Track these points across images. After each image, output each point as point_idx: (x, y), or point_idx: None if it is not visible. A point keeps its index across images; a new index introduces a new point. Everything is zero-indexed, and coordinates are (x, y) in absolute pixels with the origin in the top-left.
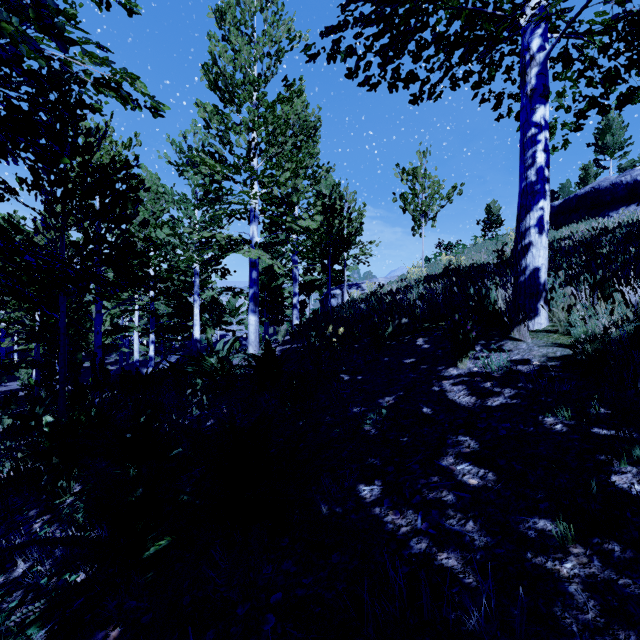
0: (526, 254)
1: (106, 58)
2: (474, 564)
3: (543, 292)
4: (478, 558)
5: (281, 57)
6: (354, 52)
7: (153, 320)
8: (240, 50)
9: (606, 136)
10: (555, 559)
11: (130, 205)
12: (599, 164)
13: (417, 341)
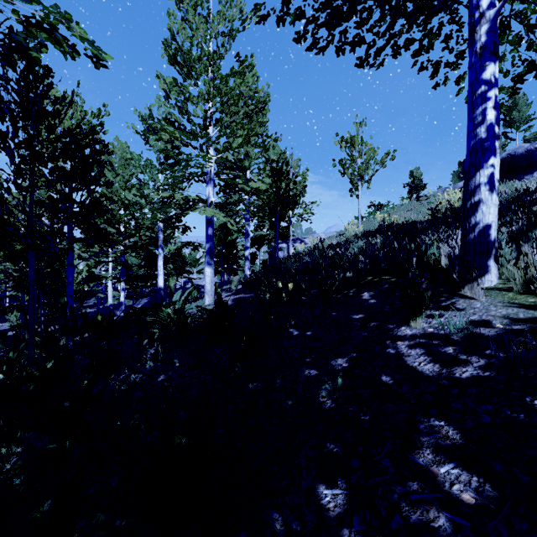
0: (476, 211)
1: None
2: None
3: (493, 249)
4: None
5: (234, 35)
6: (303, 15)
7: (123, 270)
8: (197, 28)
9: (513, 112)
10: None
11: (95, 167)
12: (507, 136)
13: (363, 295)
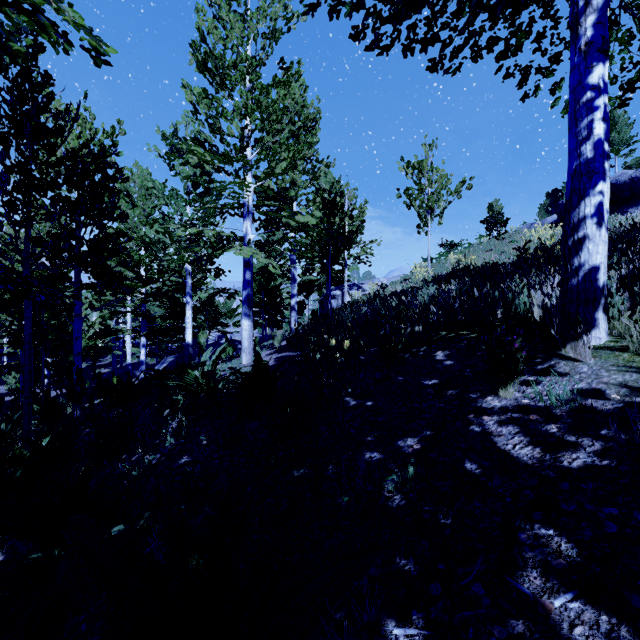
0: (580, 250)
1: None
2: None
3: (602, 298)
4: None
5: (277, 37)
6: (362, 4)
7: (144, 322)
8: (232, 28)
9: (611, 133)
10: None
11: (106, 197)
12: None
13: (436, 355)
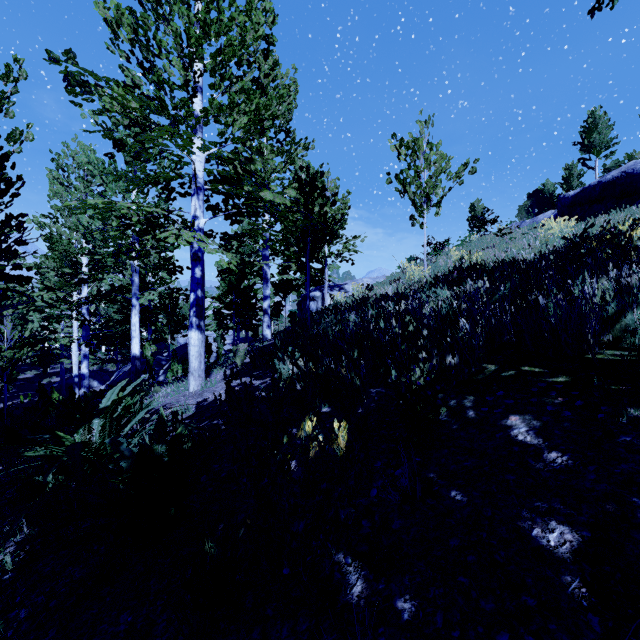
0: None
1: None
2: None
3: None
4: None
5: None
6: None
7: (86, 329)
8: None
9: (593, 134)
10: None
11: None
12: (585, 163)
13: (510, 425)
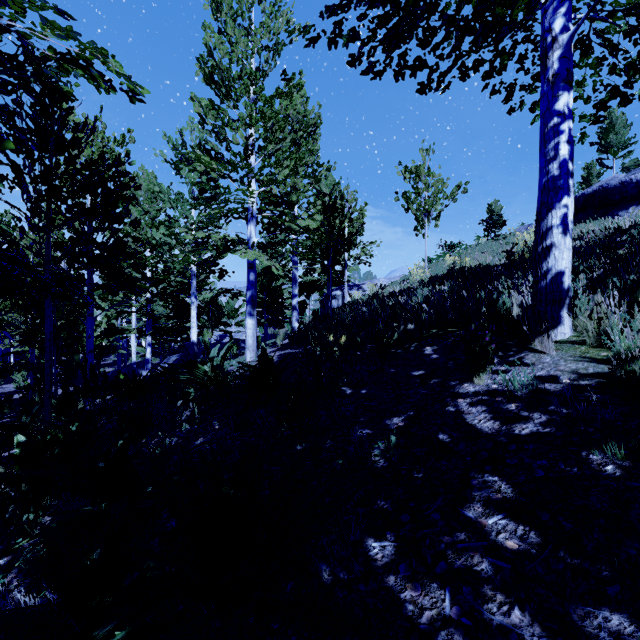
0: (548, 256)
1: (70, 29)
2: None
3: (567, 298)
4: None
5: (280, 50)
6: (357, 36)
7: (150, 322)
8: (237, 42)
9: (609, 135)
10: None
11: (120, 204)
12: (602, 163)
13: (425, 350)
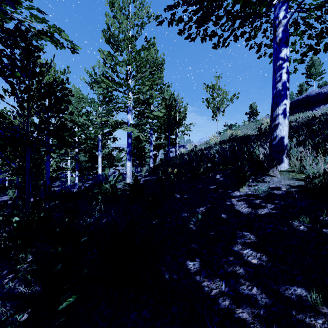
0: (276, 129)
1: (44, 18)
2: (259, 317)
3: (286, 150)
4: (261, 313)
5: (143, 26)
6: (182, 20)
7: (77, 164)
8: (122, 22)
9: (312, 69)
10: (311, 316)
11: (64, 104)
12: (308, 83)
13: (216, 176)
